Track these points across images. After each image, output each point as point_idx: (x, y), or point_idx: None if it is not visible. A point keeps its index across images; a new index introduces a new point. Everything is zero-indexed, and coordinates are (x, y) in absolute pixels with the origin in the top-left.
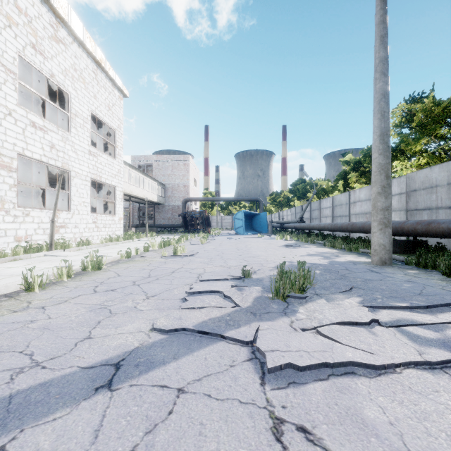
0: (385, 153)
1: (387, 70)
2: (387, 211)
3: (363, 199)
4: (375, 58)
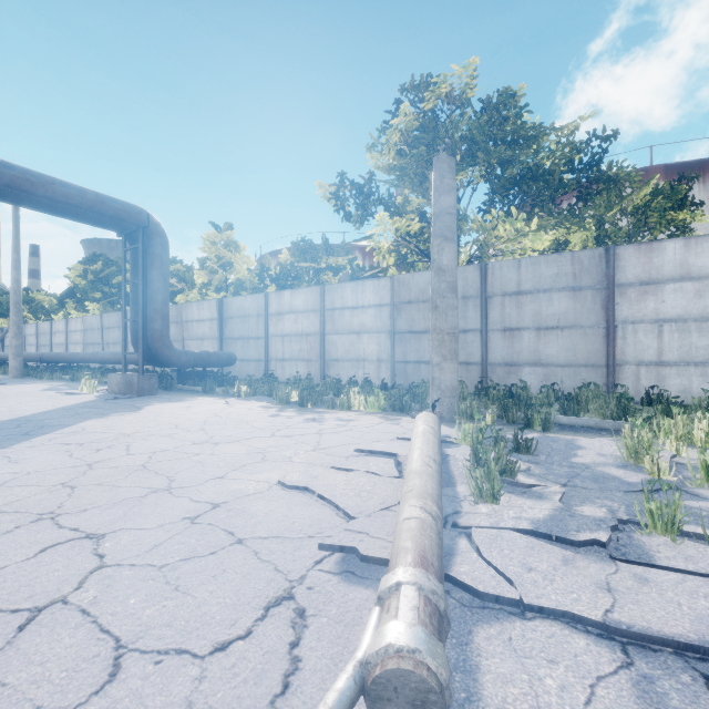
0: (17, 314)
1: (19, 267)
2: (19, 348)
3: (61, 330)
4: (12, 257)
